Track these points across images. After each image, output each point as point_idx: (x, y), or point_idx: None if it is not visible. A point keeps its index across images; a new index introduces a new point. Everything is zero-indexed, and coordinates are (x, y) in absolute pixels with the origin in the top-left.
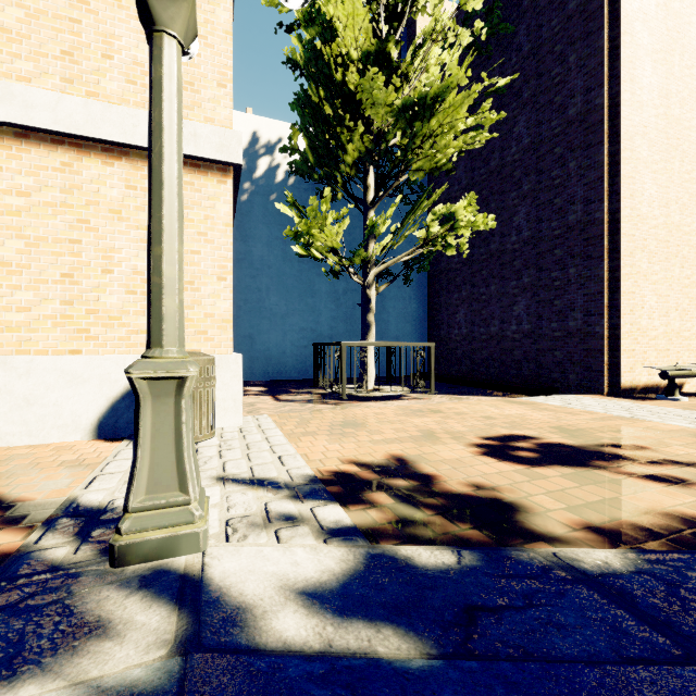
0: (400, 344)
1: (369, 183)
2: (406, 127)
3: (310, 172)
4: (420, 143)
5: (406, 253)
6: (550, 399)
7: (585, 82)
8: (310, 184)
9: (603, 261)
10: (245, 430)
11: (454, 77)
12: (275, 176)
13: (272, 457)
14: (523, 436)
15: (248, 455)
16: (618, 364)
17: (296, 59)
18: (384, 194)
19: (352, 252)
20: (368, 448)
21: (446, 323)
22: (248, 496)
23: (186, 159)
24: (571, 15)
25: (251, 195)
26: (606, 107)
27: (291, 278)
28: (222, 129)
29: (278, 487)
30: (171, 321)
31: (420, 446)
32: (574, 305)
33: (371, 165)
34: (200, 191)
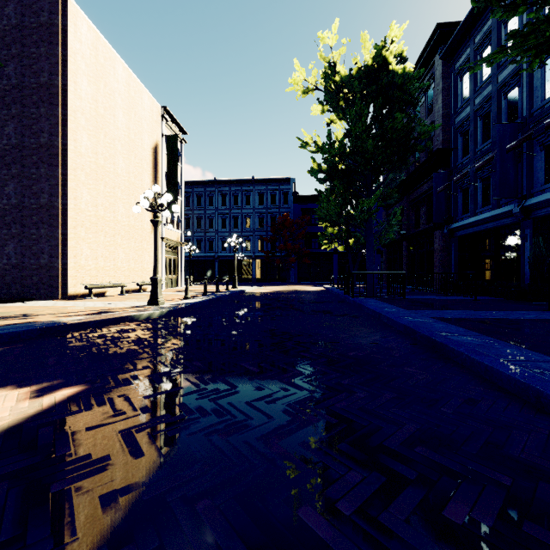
0: None
1: None
2: None
3: None
4: None
5: None
6: (18, 304)
7: (50, 128)
8: None
9: (58, 229)
10: None
11: None
12: None
13: None
14: None
15: None
16: (67, 283)
17: None
18: None
19: None
20: None
21: None
22: None
23: None
24: (42, 85)
25: None
26: (60, 148)
27: None
28: None
29: None
30: None
31: None
32: (44, 250)
33: None
34: None
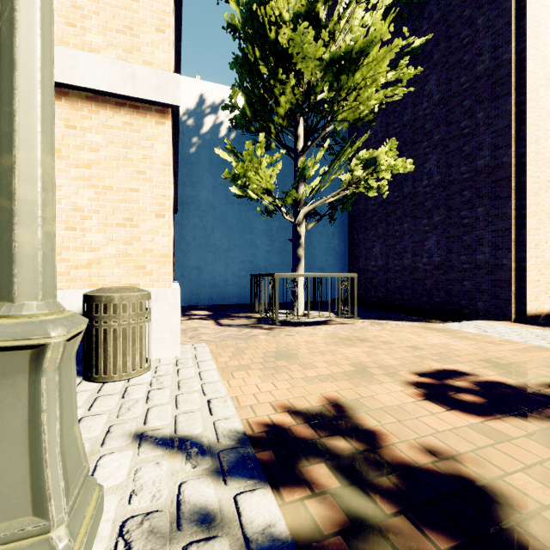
0: (327, 275)
1: (299, 133)
2: (333, 80)
3: (247, 125)
4: (345, 95)
5: (332, 195)
6: (465, 326)
7: (493, 40)
8: (248, 138)
9: (510, 200)
10: (180, 362)
11: (377, 32)
12: (219, 132)
13: (201, 401)
14: (457, 372)
15: (176, 397)
16: (524, 294)
17: (235, 24)
18: (312, 142)
19: (285, 193)
20: (301, 387)
21: (364, 256)
22: (161, 470)
23: (125, 100)
24: None
25: (199, 148)
26: (513, 61)
27: (233, 218)
28: (159, 72)
29: (200, 453)
30: (28, 262)
31: (355, 384)
32: (482, 240)
33: (301, 118)
34: (139, 132)
